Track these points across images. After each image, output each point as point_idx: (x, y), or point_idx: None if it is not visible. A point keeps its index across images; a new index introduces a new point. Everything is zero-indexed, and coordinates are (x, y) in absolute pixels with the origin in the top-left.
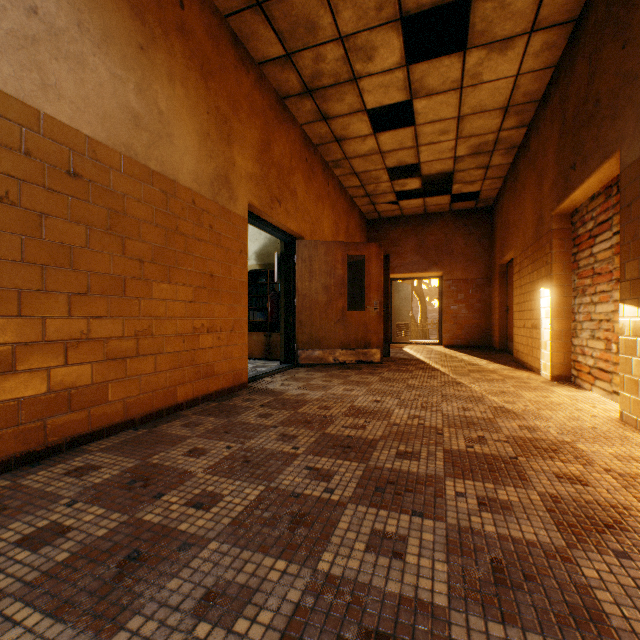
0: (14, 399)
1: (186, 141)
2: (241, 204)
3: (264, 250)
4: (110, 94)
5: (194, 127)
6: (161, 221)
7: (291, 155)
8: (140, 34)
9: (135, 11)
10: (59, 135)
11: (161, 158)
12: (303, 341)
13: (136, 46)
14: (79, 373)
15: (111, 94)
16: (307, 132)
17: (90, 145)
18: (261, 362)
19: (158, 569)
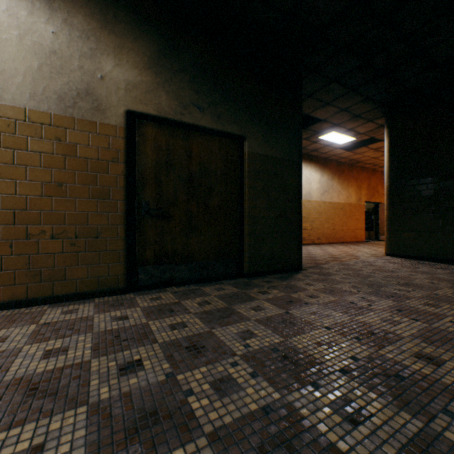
0: (337, 236)
1: (353, 195)
2: (362, 202)
3: (367, 204)
4: (344, 195)
5: (354, 192)
6: (349, 211)
7: (376, 181)
8: (347, 183)
9: (346, 181)
10: (340, 204)
11: (349, 201)
12: (381, 233)
13: (347, 186)
14: (341, 234)
15: (344, 195)
16: (382, 170)
17: (342, 204)
18: (366, 240)
19: (361, 246)
